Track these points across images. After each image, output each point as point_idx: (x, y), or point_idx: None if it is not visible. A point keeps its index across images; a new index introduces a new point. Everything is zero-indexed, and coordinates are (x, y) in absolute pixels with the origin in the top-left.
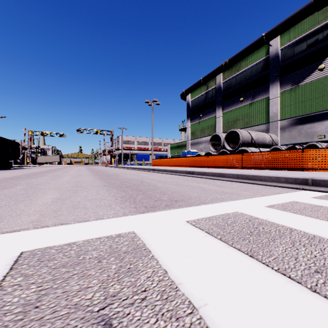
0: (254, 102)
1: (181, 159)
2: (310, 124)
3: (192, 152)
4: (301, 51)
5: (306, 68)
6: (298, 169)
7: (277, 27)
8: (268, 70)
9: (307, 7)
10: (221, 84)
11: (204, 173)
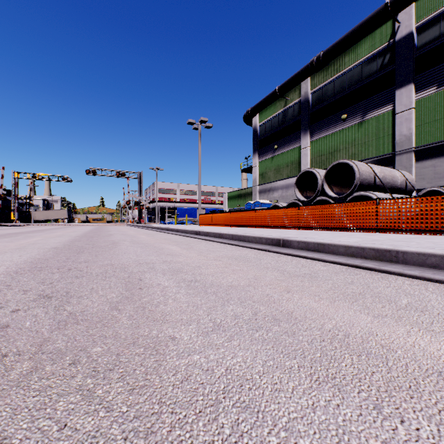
0: (366, 120)
1: (248, 214)
2: None
3: (262, 203)
4: None
5: None
6: None
7: None
8: (393, 65)
9: None
10: (308, 95)
11: (322, 247)
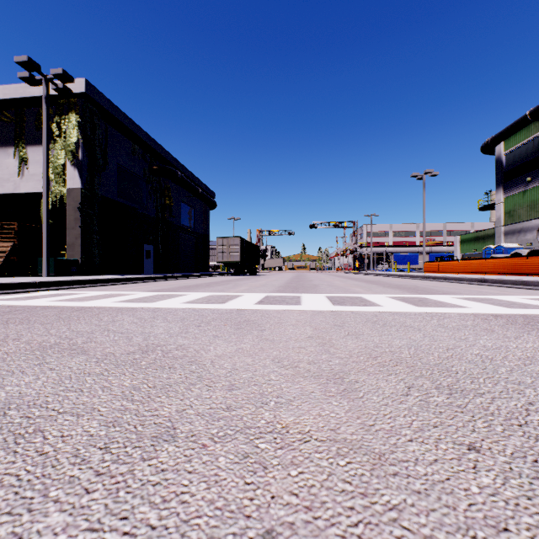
0: None
1: (477, 262)
2: None
3: (506, 248)
4: None
5: None
6: None
7: None
8: None
9: None
10: None
11: (501, 282)
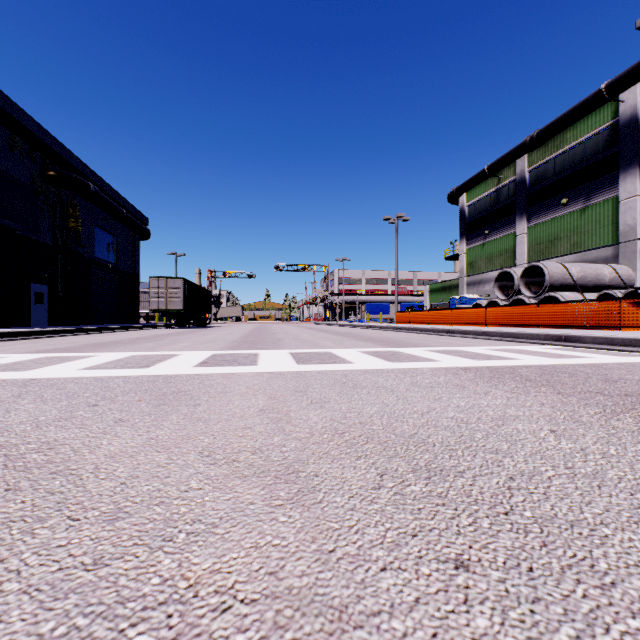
0: (589, 205)
1: (444, 313)
2: None
3: (469, 299)
4: None
5: None
6: (614, 328)
7: (628, 72)
8: (618, 147)
9: None
10: (524, 174)
11: (466, 332)
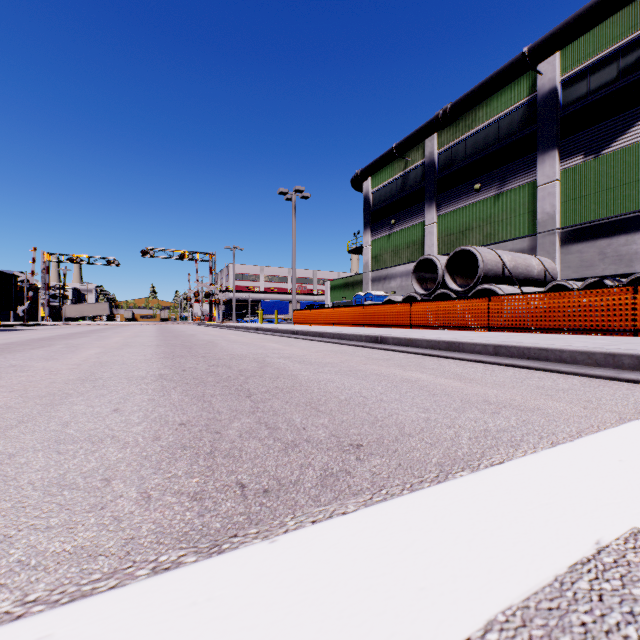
0: (504, 192)
1: (354, 310)
2: (625, 236)
3: (375, 296)
4: (606, 83)
5: (617, 119)
6: (624, 333)
7: (554, 32)
8: (535, 126)
9: None
10: (434, 156)
11: (411, 342)
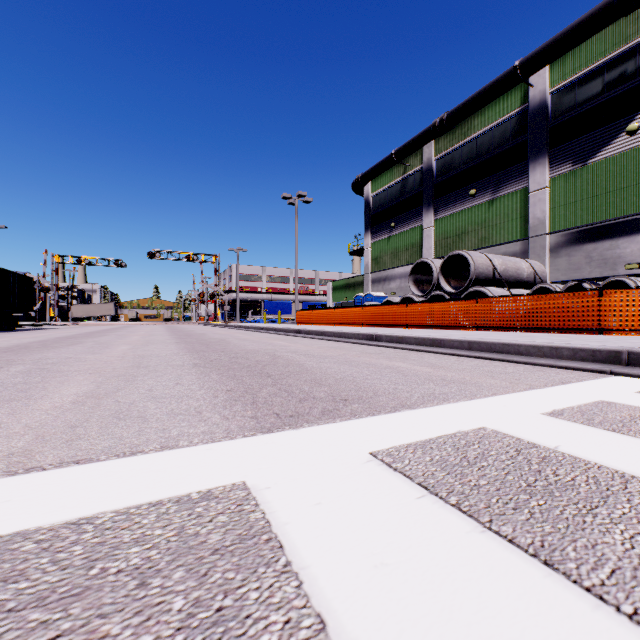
0: (498, 197)
1: (354, 311)
2: (610, 241)
3: (375, 297)
4: (592, 96)
5: (602, 131)
6: (591, 331)
7: (543, 48)
8: (526, 135)
9: (605, 9)
10: (432, 162)
11: (401, 340)
